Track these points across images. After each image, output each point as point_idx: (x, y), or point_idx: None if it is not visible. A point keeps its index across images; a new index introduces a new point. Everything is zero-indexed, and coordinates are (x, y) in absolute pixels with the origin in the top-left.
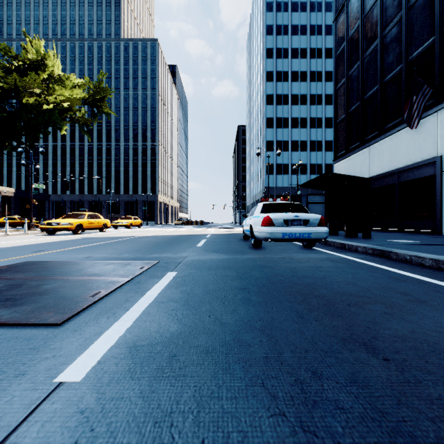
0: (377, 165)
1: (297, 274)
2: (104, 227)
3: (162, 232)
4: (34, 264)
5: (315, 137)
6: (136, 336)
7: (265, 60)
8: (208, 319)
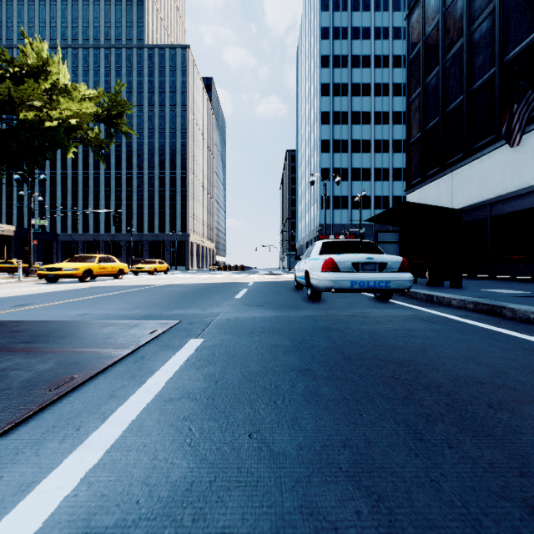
0: (463, 195)
1: (382, 342)
2: (120, 273)
3: (193, 279)
4: (0, 326)
5: (380, 164)
6: (98, 495)
7: (319, 69)
8: (247, 443)
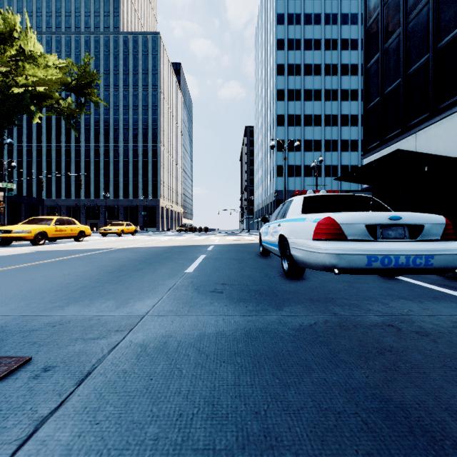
0: None
1: None
2: (81, 235)
3: (154, 241)
4: None
5: (330, 136)
6: None
7: (275, 51)
8: None
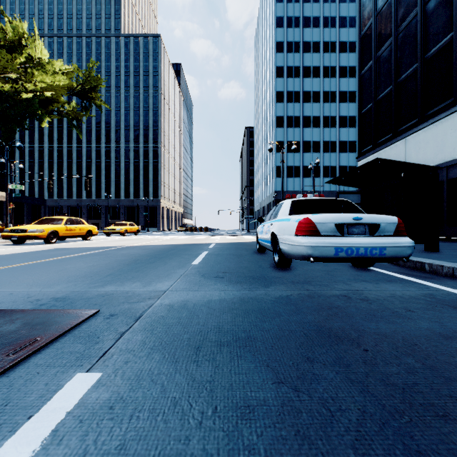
0: (417, 159)
1: None
2: (88, 234)
3: (158, 240)
4: None
5: (328, 137)
6: None
7: (275, 54)
8: None
